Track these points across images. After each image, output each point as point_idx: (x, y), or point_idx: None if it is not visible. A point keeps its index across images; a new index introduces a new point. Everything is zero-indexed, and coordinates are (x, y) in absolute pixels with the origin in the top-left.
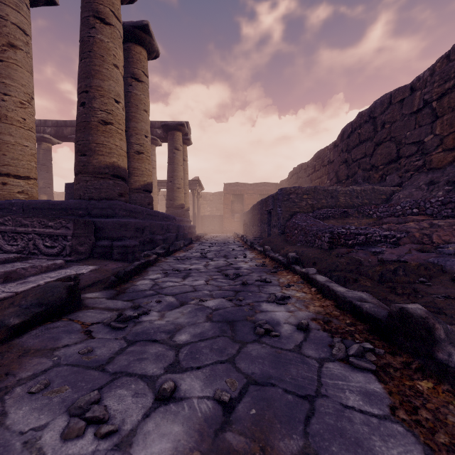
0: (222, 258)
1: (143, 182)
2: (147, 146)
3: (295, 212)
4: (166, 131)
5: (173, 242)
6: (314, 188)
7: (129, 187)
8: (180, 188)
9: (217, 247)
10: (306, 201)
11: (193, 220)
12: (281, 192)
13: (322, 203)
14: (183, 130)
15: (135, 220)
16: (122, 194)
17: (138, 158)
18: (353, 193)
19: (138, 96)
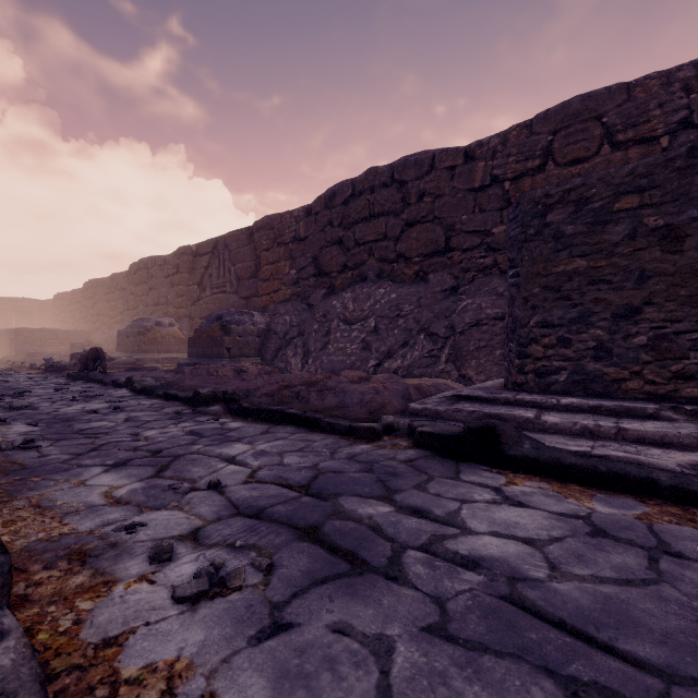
0: None
1: None
2: None
3: (28, 342)
4: None
5: None
6: (42, 329)
7: None
8: None
9: None
10: (36, 336)
11: None
12: (17, 330)
13: (48, 337)
14: None
15: None
16: None
17: None
18: (69, 332)
19: None
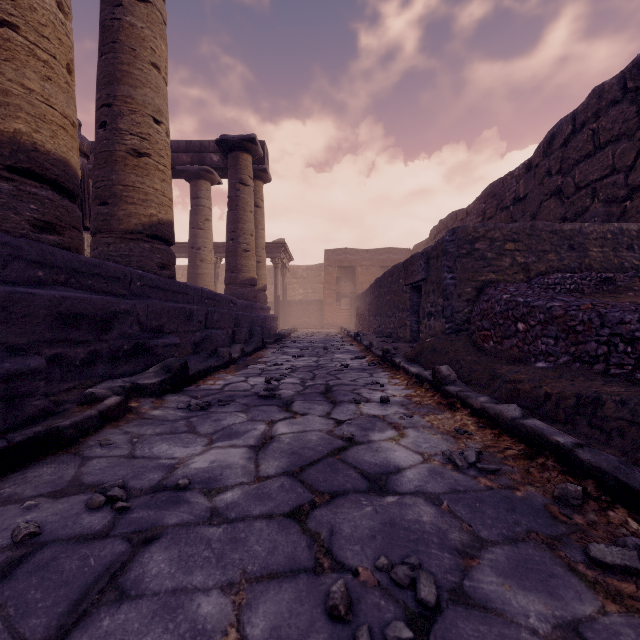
0: (320, 402)
1: (149, 218)
2: (159, 141)
3: (486, 281)
4: (224, 154)
5: (220, 347)
6: (530, 226)
7: (115, 227)
8: (249, 250)
9: (311, 359)
10: (511, 257)
11: (275, 307)
12: (453, 236)
13: (548, 262)
14: (253, 151)
15: (63, 293)
16: (51, 225)
17: (137, 164)
18: (621, 237)
19: (138, 30)
